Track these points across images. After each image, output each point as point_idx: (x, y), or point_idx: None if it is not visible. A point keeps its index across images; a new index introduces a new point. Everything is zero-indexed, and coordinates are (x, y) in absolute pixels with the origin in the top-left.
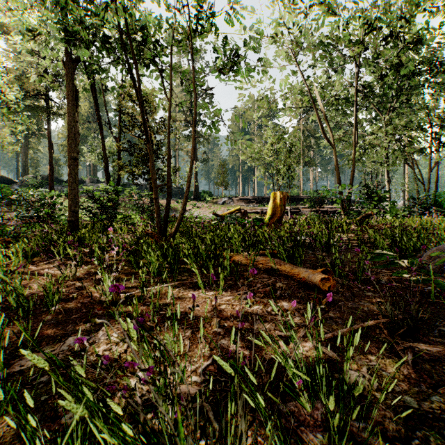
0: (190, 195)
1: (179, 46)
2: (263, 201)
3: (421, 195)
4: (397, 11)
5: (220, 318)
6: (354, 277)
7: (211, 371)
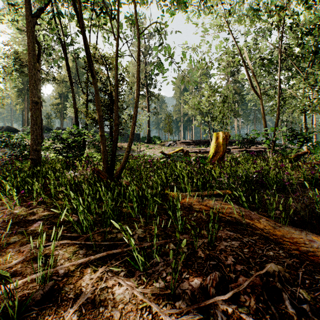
0: (144, 140)
1: None
2: (200, 143)
3: None
4: None
5: None
6: None
7: None
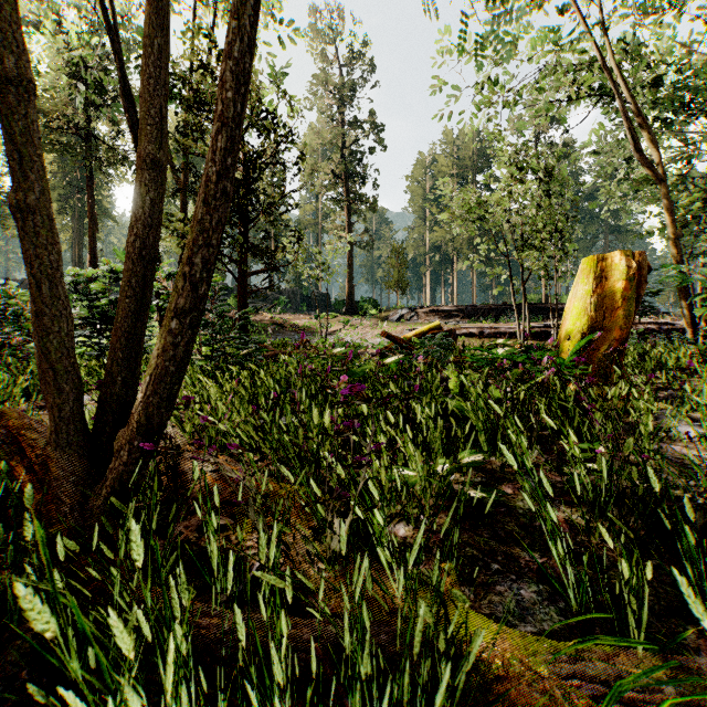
0: (341, 307)
1: None
2: (476, 314)
3: None
4: None
5: None
6: None
7: None
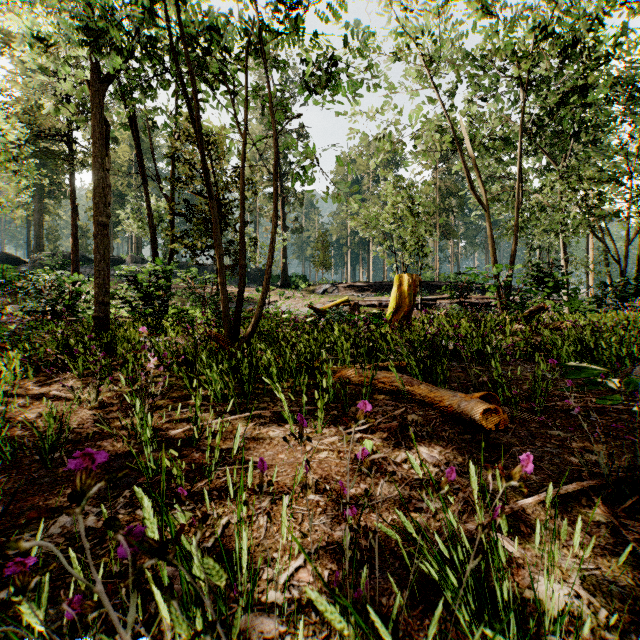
0: (276, 281)
1: (258, 56)
2: (382, 289)
3: (616, 280)
4: (580, 7)
5: (319, 474)
6: (528, 405)
7: (302, 581)
